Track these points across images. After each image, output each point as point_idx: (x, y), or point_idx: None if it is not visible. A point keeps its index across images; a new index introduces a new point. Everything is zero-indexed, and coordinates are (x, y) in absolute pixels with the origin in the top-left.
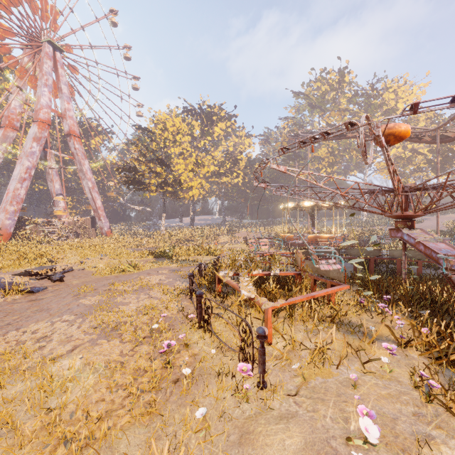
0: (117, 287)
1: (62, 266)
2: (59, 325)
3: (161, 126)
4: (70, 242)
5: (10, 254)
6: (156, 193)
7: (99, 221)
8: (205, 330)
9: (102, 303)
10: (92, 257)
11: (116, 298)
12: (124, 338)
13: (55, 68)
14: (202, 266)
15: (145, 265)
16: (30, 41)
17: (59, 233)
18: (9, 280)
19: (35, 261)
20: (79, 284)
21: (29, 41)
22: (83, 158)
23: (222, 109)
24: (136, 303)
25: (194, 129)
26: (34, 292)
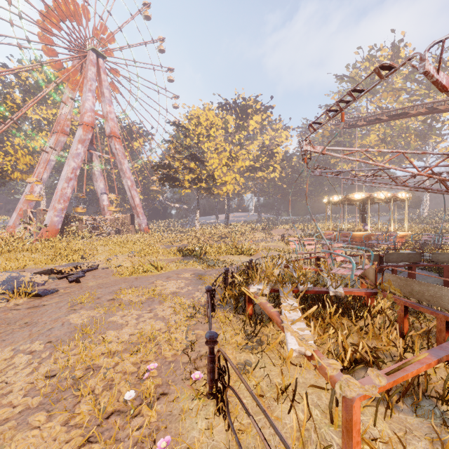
0: (124, 296)
1: (90, 263)
2: (17, 361)
3: (194, 121)
4: (110, 238)
5: (48, 249)
6: (190, 189)
7: (138, 218)
8: (218, 409)
9: (91, 323)
10: (120, 254)
11: (114, 314)
12: (74, 413)
13: (99, 74)
14: (230, 272)
15: (170, 265)
16: (77, 52)
17: (101, 229)
18: (28, 279)
19: (67, 258)
20: (93, 286)
21: (77, 52)
22: (123, 157)
23: (257, 101)
24: (132, 327)
25: (228, 123)
26: (41, 296)
